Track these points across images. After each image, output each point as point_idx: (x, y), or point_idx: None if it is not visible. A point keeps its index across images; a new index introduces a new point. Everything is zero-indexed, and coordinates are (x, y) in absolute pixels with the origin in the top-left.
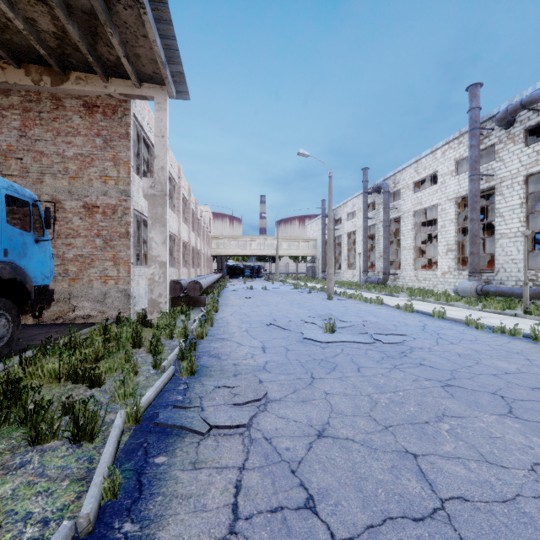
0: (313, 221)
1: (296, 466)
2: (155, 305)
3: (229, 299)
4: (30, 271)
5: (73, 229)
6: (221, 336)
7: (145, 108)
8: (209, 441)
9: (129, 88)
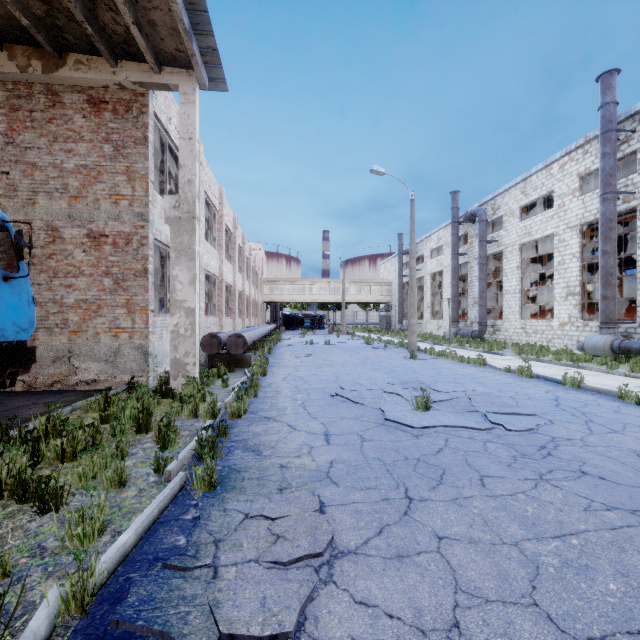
0: (387, 260)
1: None
2: (180, 368)
3: (283, 356)
4: None
5: (75, 266)
6: (266, 413)
7: (172, 108)
8: None
9: (145, 74)
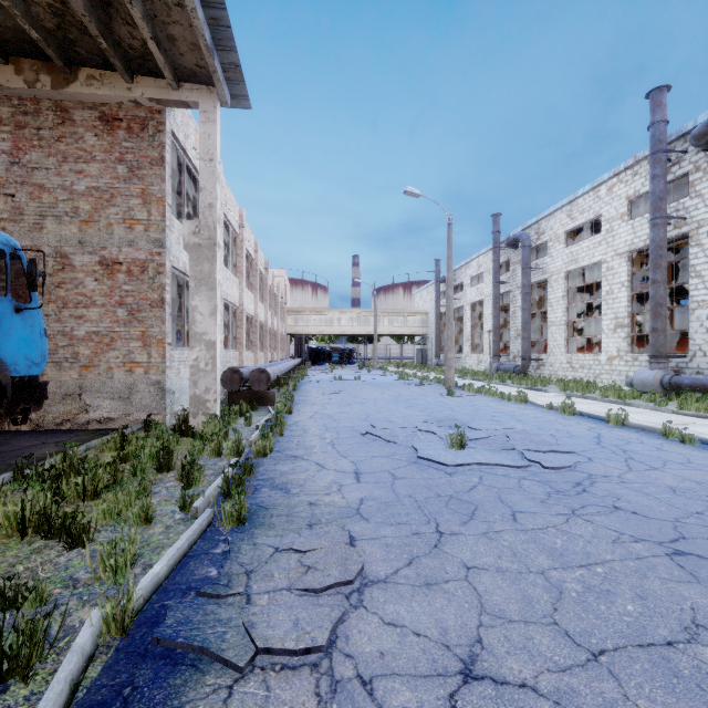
0: (423, 288)
1: None
2: (200, 405)
3: (310, 393)
4: (7, 354)
5: (86, 296)
6: (293, 452)
7: (190, 125)
8: (251, 685)
9: (163, 90)
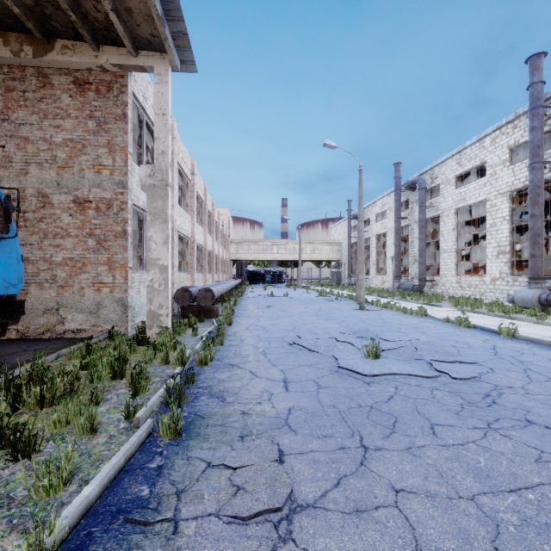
0: (338, 223)
1: None
2: (155, 318)
3: (247, 308)
4: None
5: (62, 228)
6: (231, 360)
7: (148, 89)
8: None
9: (124, 57)
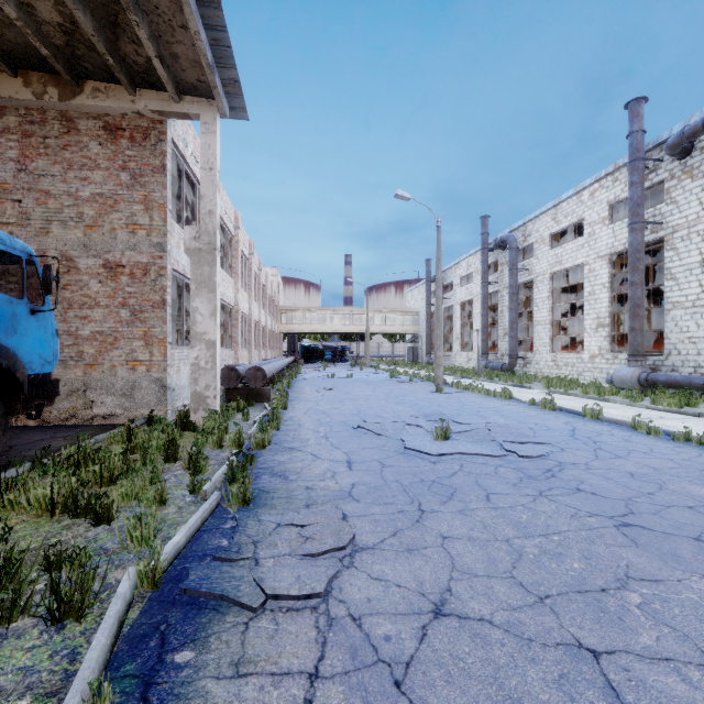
0: (414, 287)
1: (402, 672)
2: (201, 401)
3: (303, 391)
4: (23, 353)
5: (90, 297)
6: (290, 444)
7: (189, 133)
8: (264, 622)
9: (165, 102)
